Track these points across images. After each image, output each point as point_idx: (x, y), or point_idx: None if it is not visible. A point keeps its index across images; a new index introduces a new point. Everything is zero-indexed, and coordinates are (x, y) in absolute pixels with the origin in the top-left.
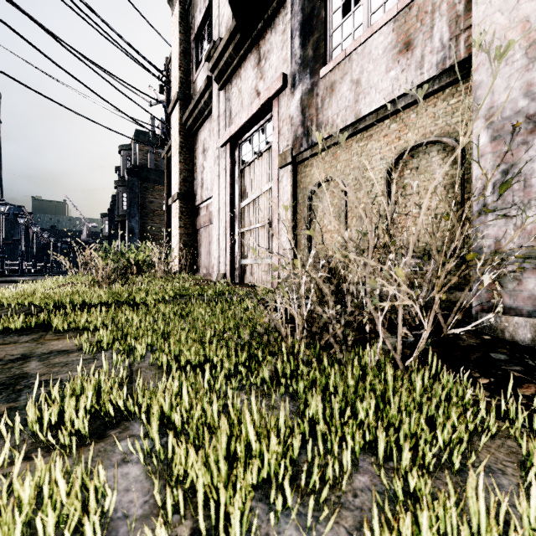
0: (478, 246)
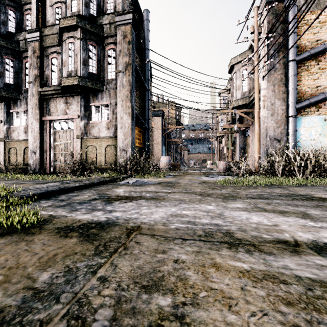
0: (29, 163)
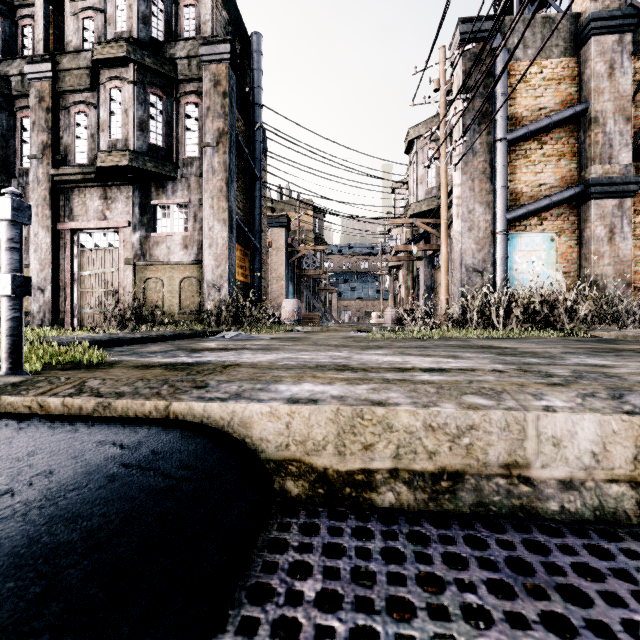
0: (31, 310)
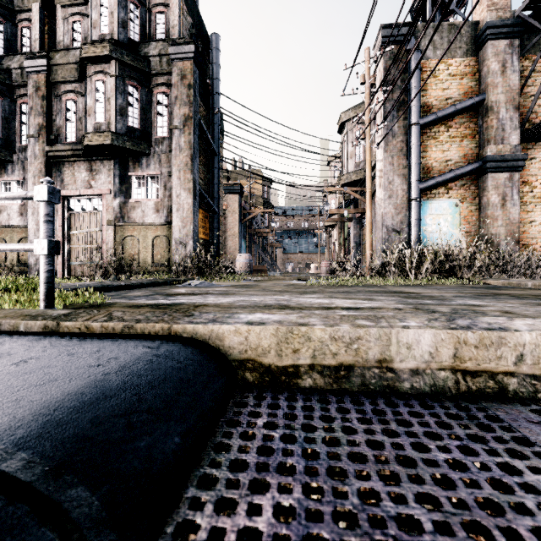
0: (29, 262)
